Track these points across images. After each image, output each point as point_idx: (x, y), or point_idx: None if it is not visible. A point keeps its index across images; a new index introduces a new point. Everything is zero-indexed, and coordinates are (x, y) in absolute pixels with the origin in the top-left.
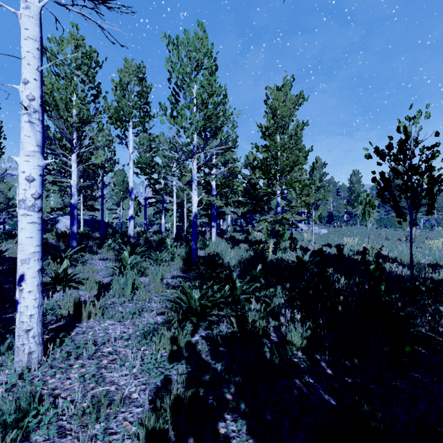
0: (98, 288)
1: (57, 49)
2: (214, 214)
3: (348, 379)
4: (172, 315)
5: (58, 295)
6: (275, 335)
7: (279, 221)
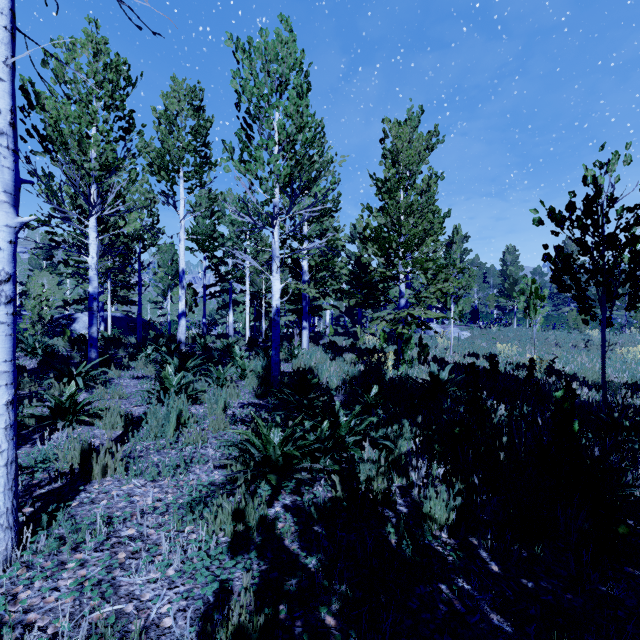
0: (124, 424)
1: (65, 57)
2: (305, 309)
3: (527, 582)
4: (238, 471)
5: (59, 437)
6: (403, 502)
7: (403, 319)
